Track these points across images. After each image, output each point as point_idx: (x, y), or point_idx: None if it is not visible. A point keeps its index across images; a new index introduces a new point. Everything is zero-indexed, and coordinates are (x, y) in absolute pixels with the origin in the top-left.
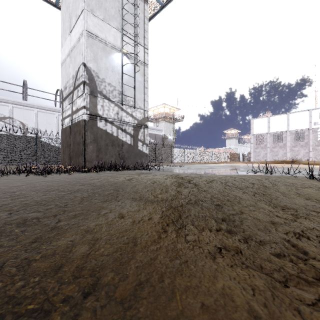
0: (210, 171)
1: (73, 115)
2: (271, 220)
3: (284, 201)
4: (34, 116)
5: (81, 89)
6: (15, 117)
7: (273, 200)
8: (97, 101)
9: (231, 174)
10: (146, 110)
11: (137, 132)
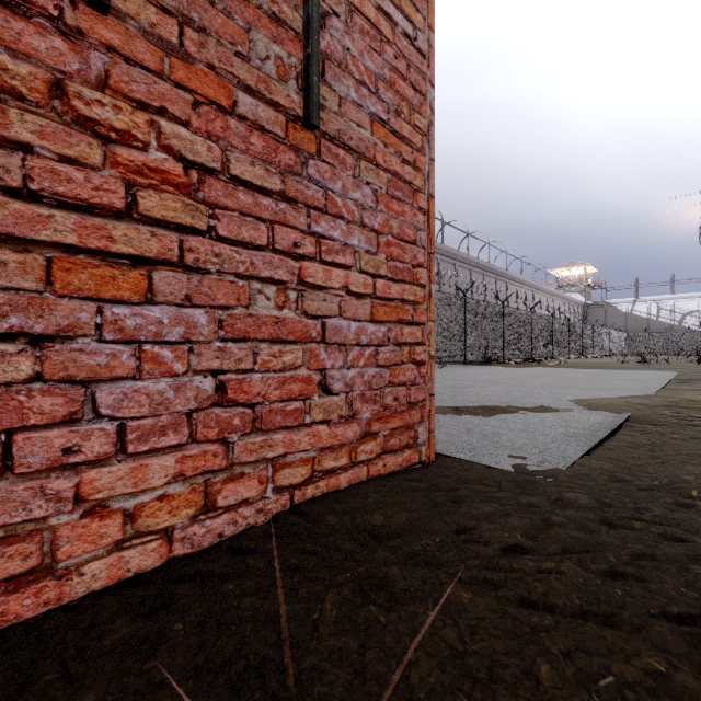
0: None
1: None
2: None
3: None
4: None
5: None
6: (700, 310)
7: None
8: None
9: None
10: None
11: None
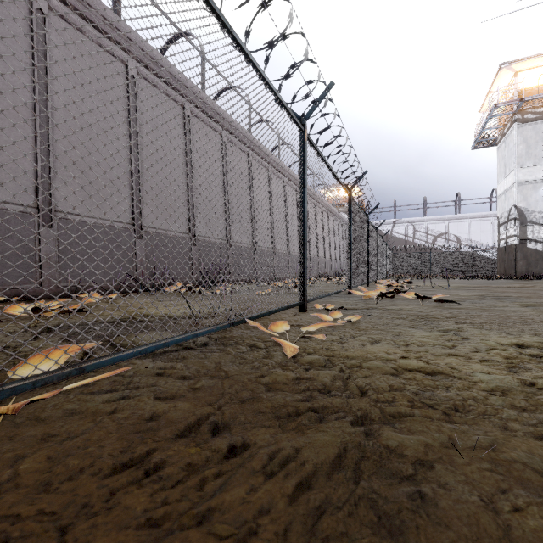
0: None
1: (507, 239)
2: None
3: None
4: (467, 227)
5: (512, 223)
6: (450, 232)
7: None
8: (526, 229)
9: None
10: None
11: None
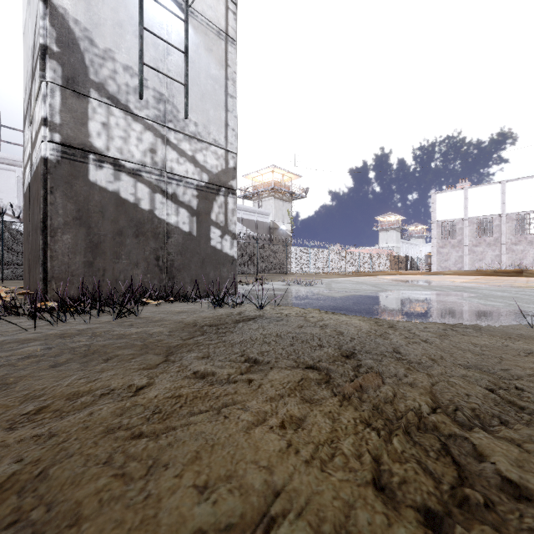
0: (397, 303)
1: (32, 155)
2: None
3: None
4: (16, 182)
5: (38, 71)
6: None
7: None
8: (89, 110)
9: (488, 321)
10: (231, 150)
11: (207, 204)
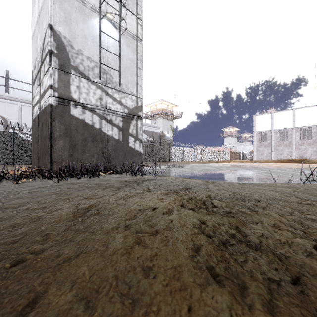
0: (223, 175)
1: (40, 101)
2: None
3: None
4: (18, 110)
5: (47, 62)
6: None
7: None
8: (71, 80)
9: (260, 181)
10: (139, 96)
11: (127, 125)
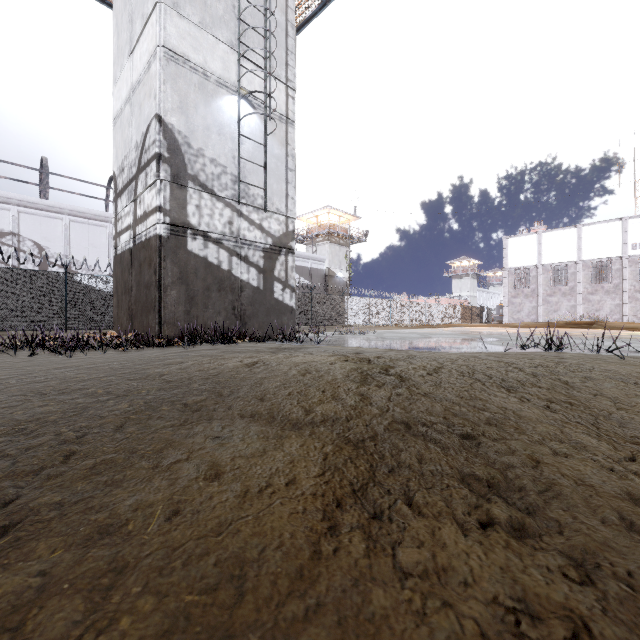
0: (424, 343)
1: (136, 227)
2: (626, 489)
3: (630, 426)
4: (63, 230)
5: (153, 171)
6: (23, 233)
7: (600, 422)
8: (187, 197)
9: (470, 350)
10: (290, 216)
11: (271, 263)
